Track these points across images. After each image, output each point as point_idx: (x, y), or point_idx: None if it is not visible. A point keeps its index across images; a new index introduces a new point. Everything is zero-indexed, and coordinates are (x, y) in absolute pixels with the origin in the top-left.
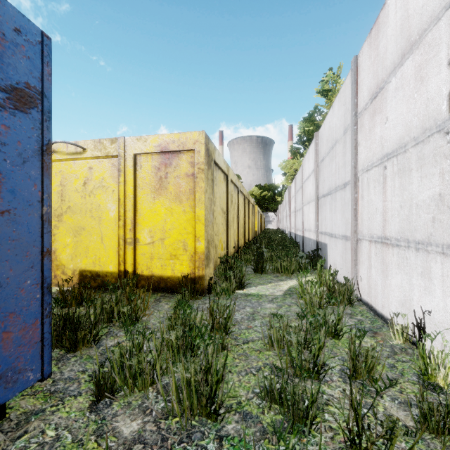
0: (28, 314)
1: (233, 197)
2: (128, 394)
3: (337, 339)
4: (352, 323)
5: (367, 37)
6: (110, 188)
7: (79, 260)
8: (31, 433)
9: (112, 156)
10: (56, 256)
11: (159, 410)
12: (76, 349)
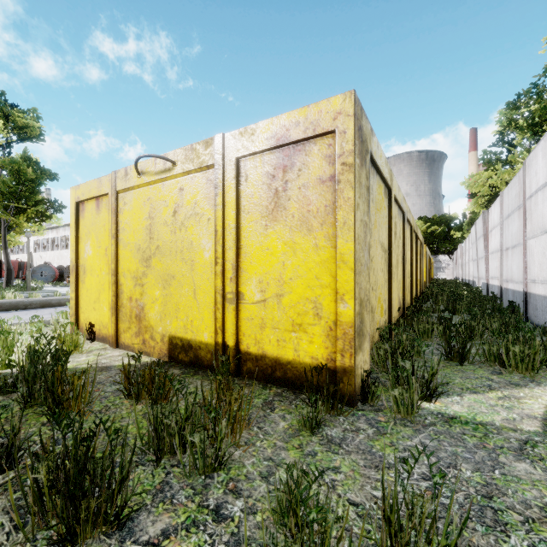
0: None
1: (396, 228)
2: None
3: None
4: None
5: None
6: (205, 216)
7: (168, 321)
8: None
9: (206, 167)
10: (145, 314)
11: None
12: (76, 538)
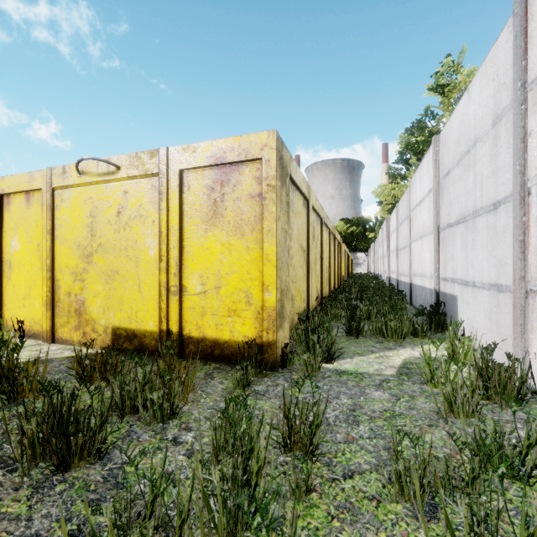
0: None
1: (315, 231)
2: None
3: (526, 483)
4: None
5: None
6: (150, 218)
7: (111, 314)
8: None
9: (151, 174)
10: (85, 308)
11: None
12: (68, 466)
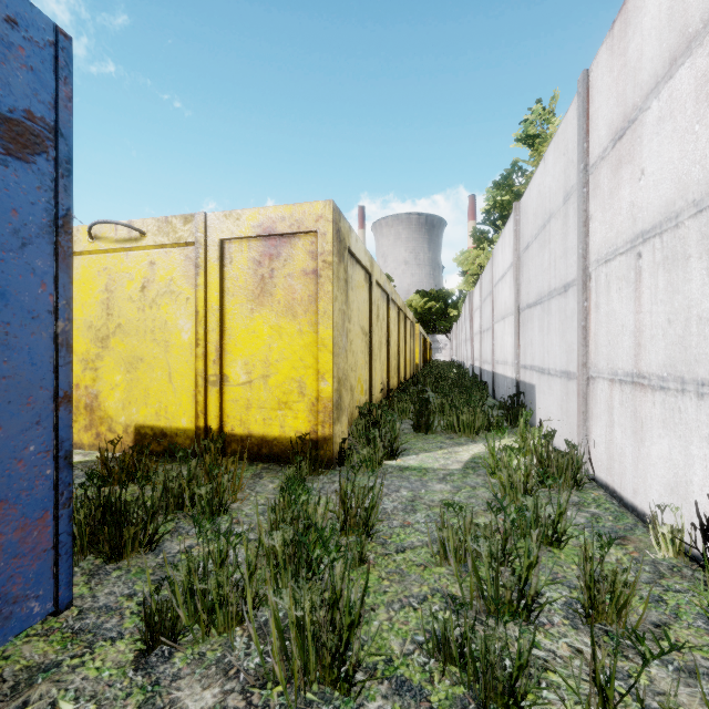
0: (31, 503)
1: (379, 310)
2: (200, 639)
3: (558, 547)
4: (582, 520)
5: (606, 37)
6: (183, 295)
7: (134, 410)
8: (35, 706)
9: (185, 243)
10: (99, 403)
11: (252, 671)
12: (120, 556)
